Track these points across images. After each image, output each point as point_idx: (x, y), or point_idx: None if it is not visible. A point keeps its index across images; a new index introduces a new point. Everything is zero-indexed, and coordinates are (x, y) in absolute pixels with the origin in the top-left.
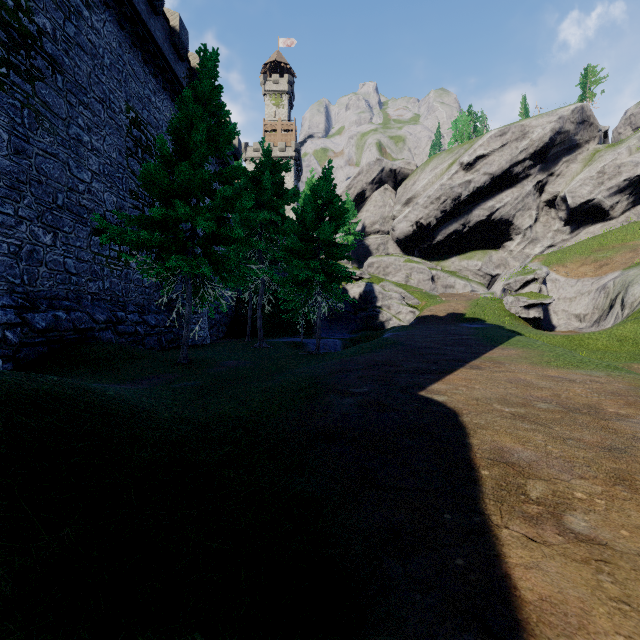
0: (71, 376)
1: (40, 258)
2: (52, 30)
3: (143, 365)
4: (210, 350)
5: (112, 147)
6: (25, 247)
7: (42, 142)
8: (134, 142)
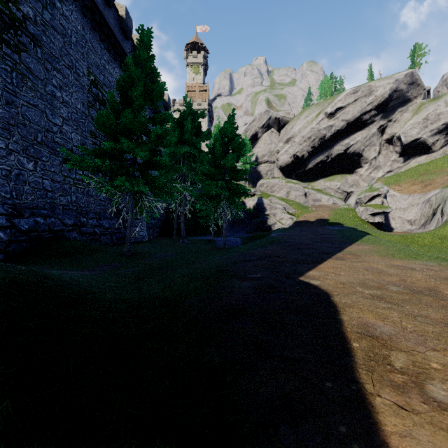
0: (45, 264)
1: (25, 179)
2: (33, 16)
3: (98, 256)
4: (147, 245)
5: (77, 100)
6: (14, 171)
7: (26, 96)
8: (93, 97)
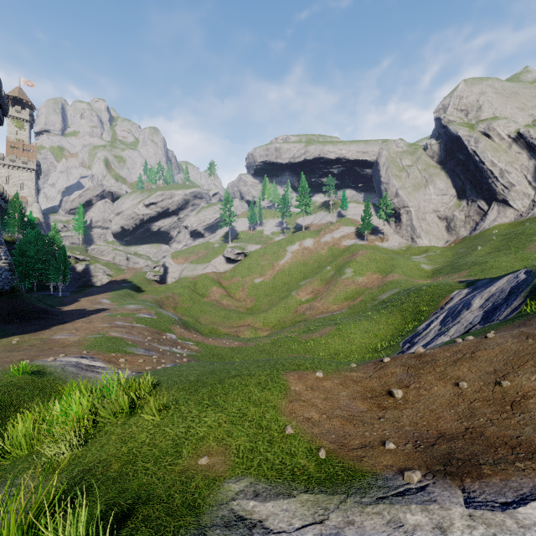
0: None
1: None
2: None
3: None
4: None
5: None
6: None
7: None
8: None
